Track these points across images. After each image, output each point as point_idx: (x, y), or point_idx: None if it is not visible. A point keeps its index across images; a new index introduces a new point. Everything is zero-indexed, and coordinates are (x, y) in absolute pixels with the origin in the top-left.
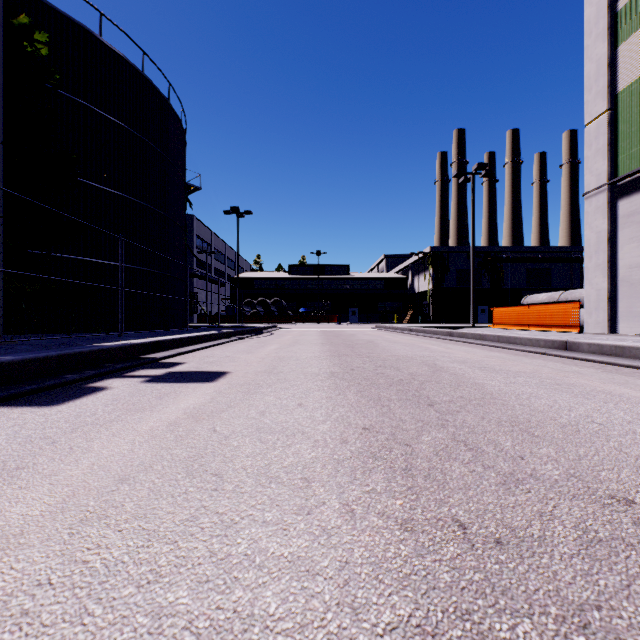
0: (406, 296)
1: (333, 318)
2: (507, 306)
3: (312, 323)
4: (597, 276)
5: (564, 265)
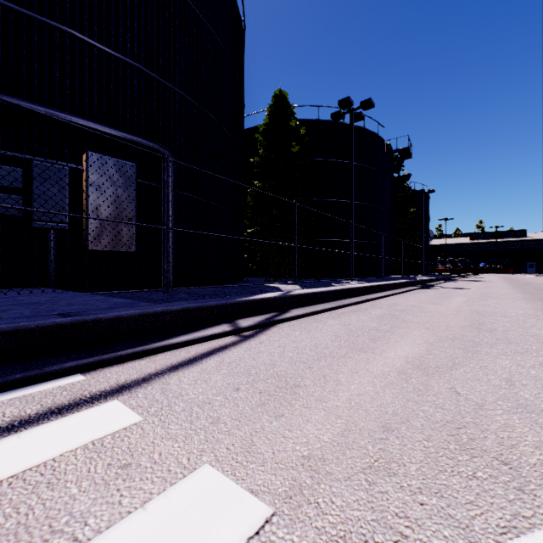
0: None
1: (509, 270)
2: None
3: (490, 273)
4: None
5: None
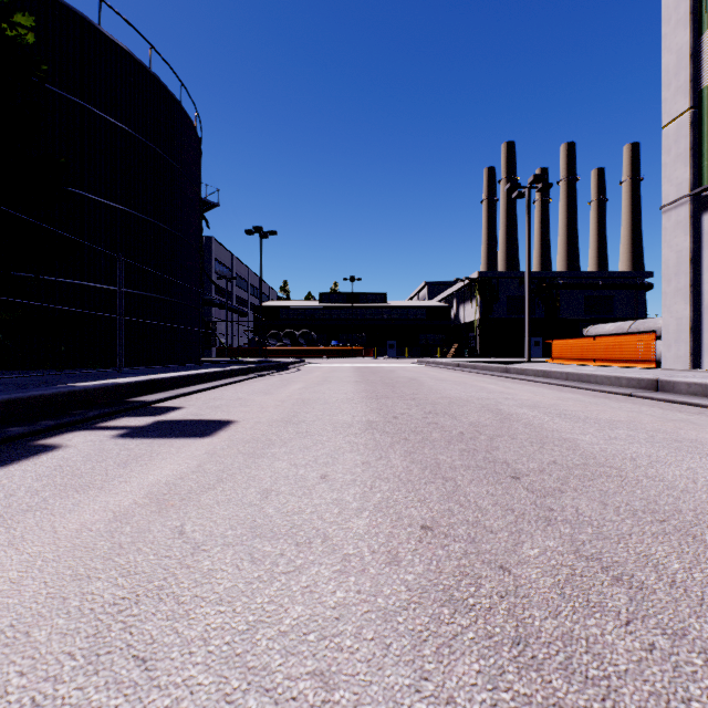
0: (450, 327)
1: (369, 352)
2: (568, 338)
3: (345, 357)
4: (677, 302)
5: (627, 292)
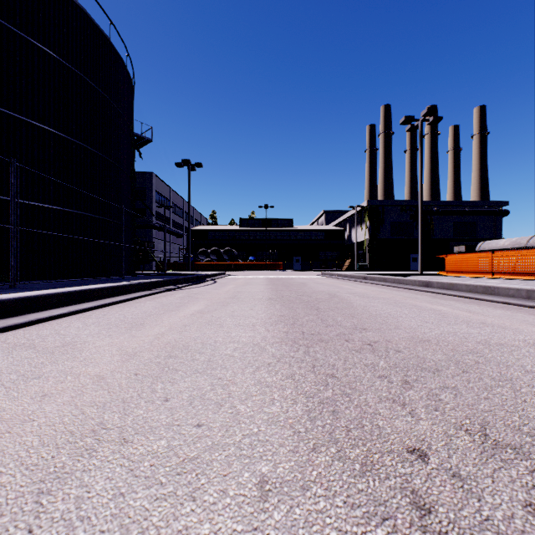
0: (344, 246)
1: (279, 266)
2: (464, 252)
3: (260, 270)
4: None
5: (488, 218)
